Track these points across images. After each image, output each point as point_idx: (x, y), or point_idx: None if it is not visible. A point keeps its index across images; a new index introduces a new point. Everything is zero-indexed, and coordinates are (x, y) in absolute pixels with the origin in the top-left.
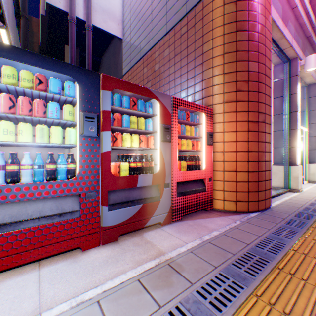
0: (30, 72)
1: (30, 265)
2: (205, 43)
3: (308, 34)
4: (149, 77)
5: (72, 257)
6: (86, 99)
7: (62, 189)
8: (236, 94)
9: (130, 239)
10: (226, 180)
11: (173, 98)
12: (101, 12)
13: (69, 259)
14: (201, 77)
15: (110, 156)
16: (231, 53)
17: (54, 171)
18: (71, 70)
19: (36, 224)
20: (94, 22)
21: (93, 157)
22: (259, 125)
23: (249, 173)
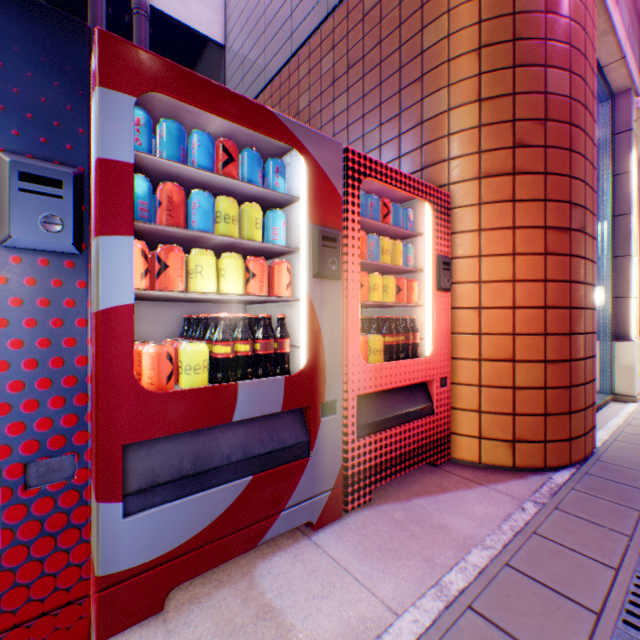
0: None
1: None
2: (428, 25)
3: None
4: None
5: None
6: (27, 111)
7: None
8: (513, 154)
9: (207, 599)
10: (486, 385)
11: (346, 150)
12: None
13: None
14: (417, 114)
15: (131, 324)
16: (500, 45)
17: None
18: None
19: None
20: (156, 1)
21: (59, 327)
22: (573, 238)
23: (548, 365)
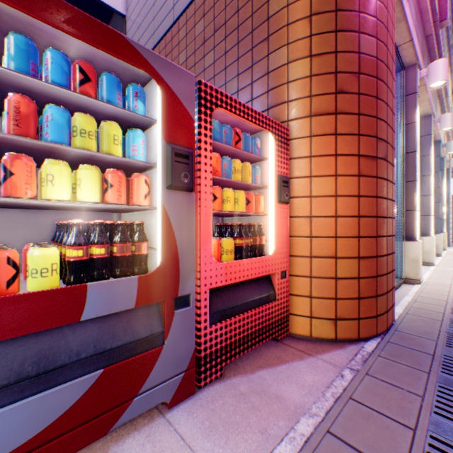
0: None
1: None
2: None
3: (429, 32)
4: None
5: None
6: None
7: None
8: (335, 99)
9: None
10: (316, 276)
11: (199, 82)
12: None
13: None
14: (264, 66)
15: None
16: (326, 14)
17: None
18: None
19: None
20: None
21: None
22: (379, 165)
23: (361, 261)
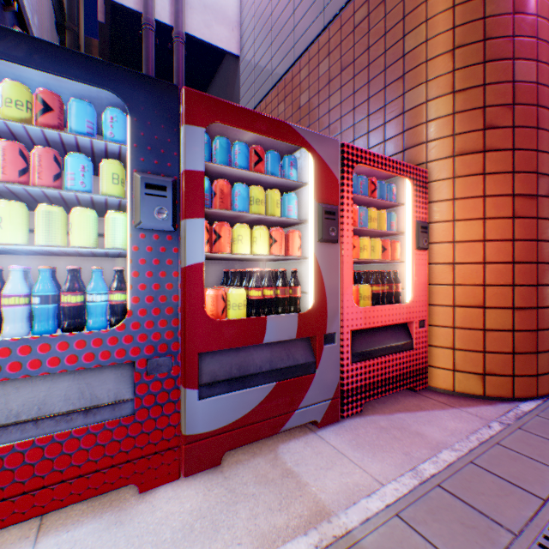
0: (22, 85)
1: (20, 526)
2: (408, 33)
3: None
4: (290, 120)
5: (115, 507)
6: (148, 146)
7: (92, 353)
8: (483, 135)
9: (247, 462)
10: (459, 327)
11: (342, 145)
12: (201, 9)
13: (107, 513)
14: (399, 105)
15: (203, 275)
16: (471, 45)
17: (78, 308)
18: (112, 78)
19: (28, 435)
20: (189, 29)
21: (164, 277)
22: (540, 203)
23: (515, 312)
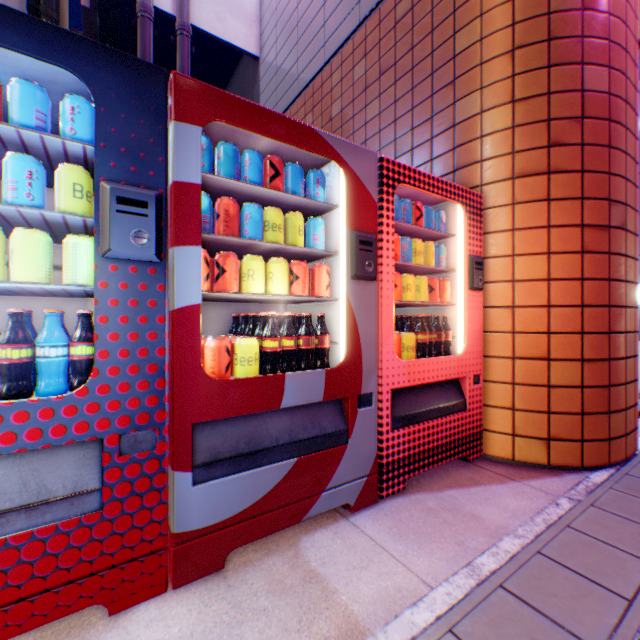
0: None
1: None
2: (460, 30)
3: None
4: None
5: (73, 638)
6: (121, 147)
7: (38, 428)
8: (548, 154)
9: (259, 563)
10: (520, 383)
11: (381, 159)
12: None
13: None
14: (449, 117)
15: (199, 321)
16: (534, 46)
17: (23, 366)
18: (68, 51)
19: None
20: (196, 21)
21: (145, 323)
22: (612, 236)
23: (585, 364)
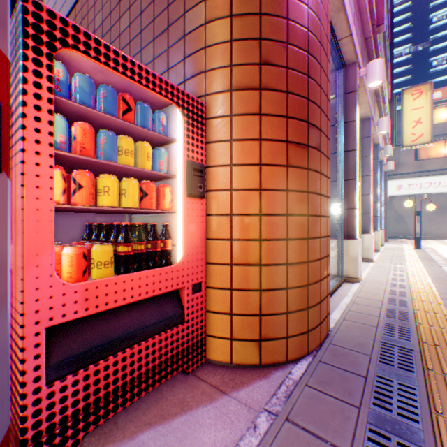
0: None
1: None
2: None
3: (368, 34)
4: None
5: None
6: None
7: None
8: (260, 71)
9: None
10: (237, 288)
11: None
12: None
13: None
14: (181, 27)
15: None
16: None
17: None
18: None
19: None
20: None
21: None
22: (311, 154)
23: (290, 267)
